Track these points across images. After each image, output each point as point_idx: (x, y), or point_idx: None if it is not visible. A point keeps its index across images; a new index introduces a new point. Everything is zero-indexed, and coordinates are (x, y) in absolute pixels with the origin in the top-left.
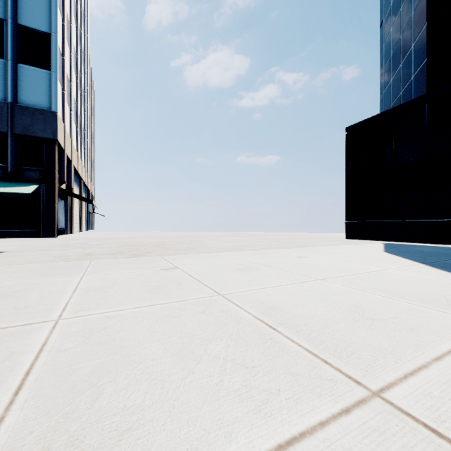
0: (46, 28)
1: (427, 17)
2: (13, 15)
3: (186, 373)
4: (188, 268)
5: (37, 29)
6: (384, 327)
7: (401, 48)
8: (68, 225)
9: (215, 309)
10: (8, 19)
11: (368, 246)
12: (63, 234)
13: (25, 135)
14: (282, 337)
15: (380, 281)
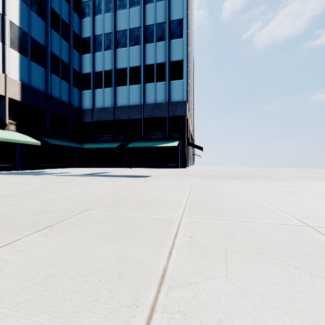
0: (181, 58)
1: None
2: (168, 58)
3: None
4: (299, 187)
5: (178, 60)
6: None
7: None
8: (187, 162)
9: None
10: (166, 61)
11: None
12: None
13: (173, 116)
14: None
15: None
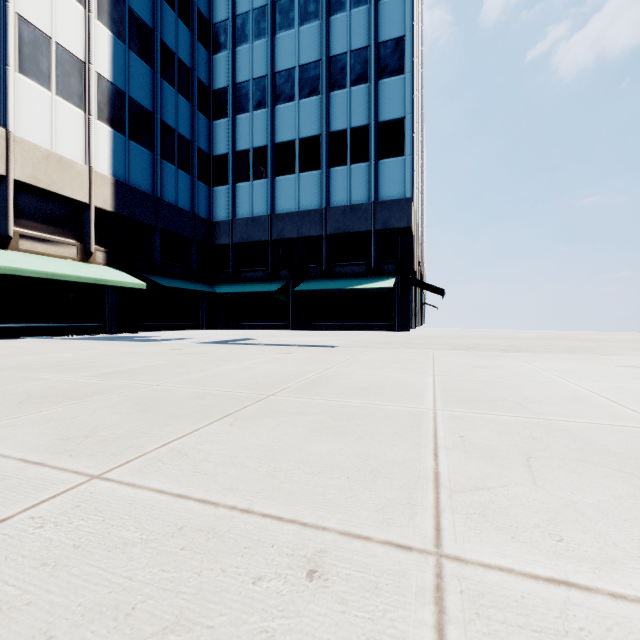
0: (400, 113)
1: None
2: (375, 116)
3: None
4: None
5: (393, 119)
6: None
7: None
8: (411, 318)
9: None
10: (371, 122)
11: None
12: None
13: (384, 229)
14: None
15: None
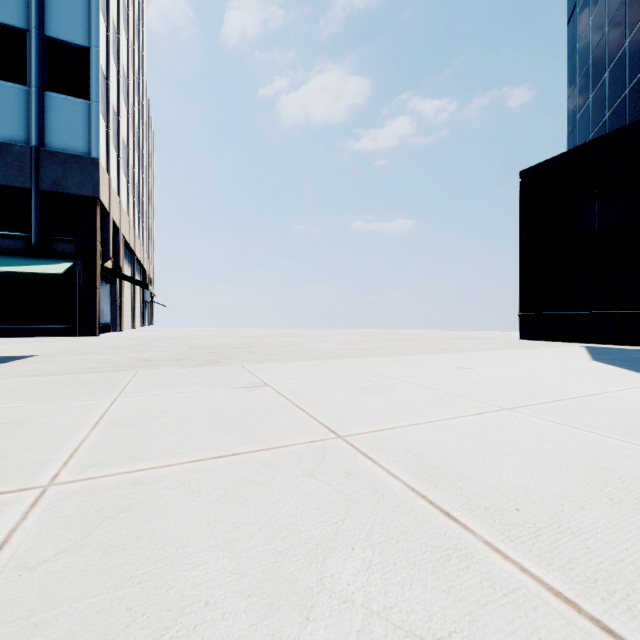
0: (83, 40)
1: None
2: (39, 23)
3: None
4: (283, 385)
5: (72, 43)
6: None
7: (607, 47)
8: (116, 319)
9: (333, 469)
10: (31, 29)
11: (561, 351)
12: (108, 331)
13: (55, 192)
14: (478, 543)
15: (617, 414)
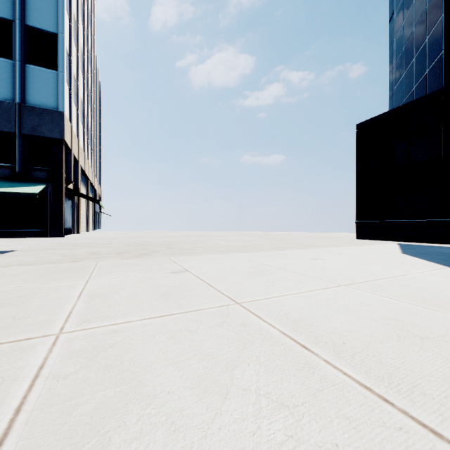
0: (53, 28)
1: (443, 8)
2: (21, 16)
3: (212, 414)
4: (198, 271)
5: (45, 30)
6: (439, 348)
7: (414, 41)
8: (75, 224)
9: (234, 322)
10: (16, 20)
11: (382, 247)
12: (70, 233)
13: (33, 135)
14: (320, 361)
15: (412, 288)
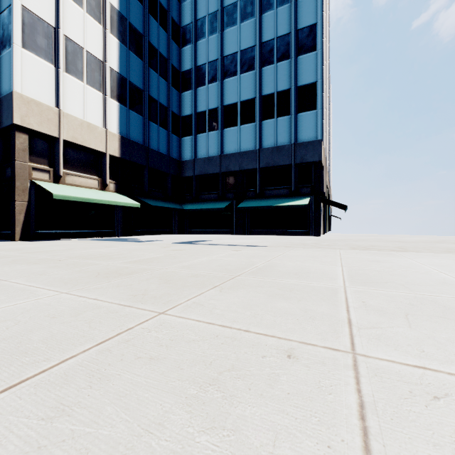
0: (313, 79)
1: None
2: (294, 82)
3: None
4: None
5: (308, 83)
6: None
7: None
8: (321, 226)
9: None
10: (291, 87)
11: None
12: None
13: (301, 163)
14: None
15: None
